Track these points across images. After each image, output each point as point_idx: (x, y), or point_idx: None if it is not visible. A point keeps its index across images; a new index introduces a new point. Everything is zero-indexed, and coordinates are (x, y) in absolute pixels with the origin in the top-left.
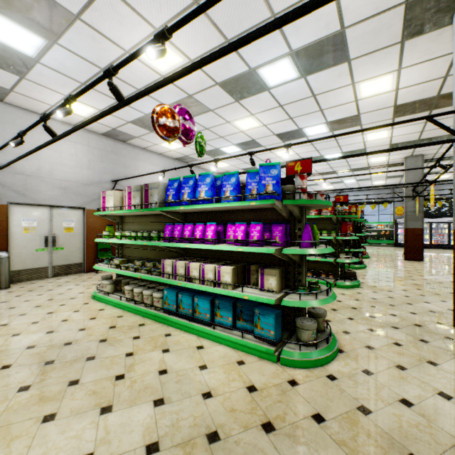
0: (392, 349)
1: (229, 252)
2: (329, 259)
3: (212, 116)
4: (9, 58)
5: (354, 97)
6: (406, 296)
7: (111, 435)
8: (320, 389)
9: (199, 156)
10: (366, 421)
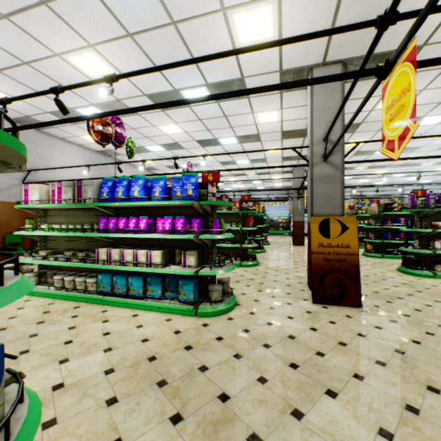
0: (270, 299)
1: (158, 240)
2: (237, 245)
3: (138, 119)
4: None
5: (254, 122)
6: (286, 269)
7: (74, 372)
8: (222, 325)
9: (129, 158)
10: (246, 335)
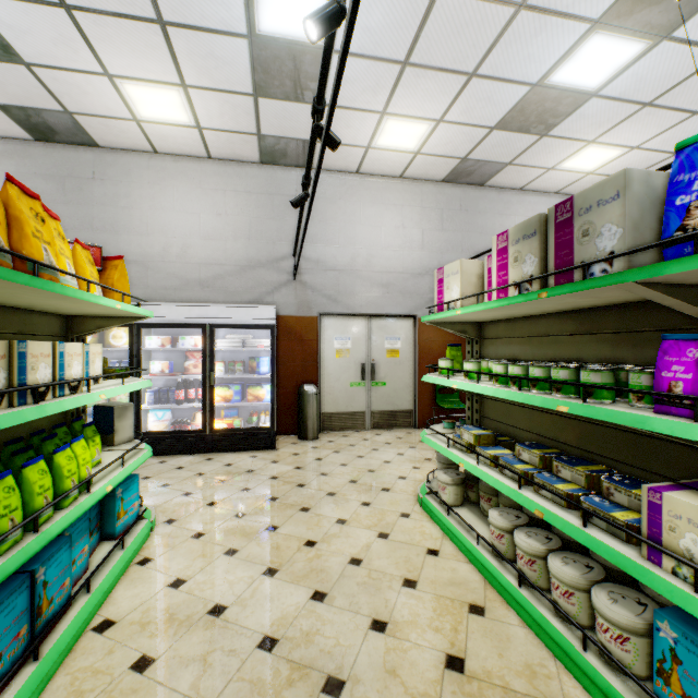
0: None
1: None
2: None
3: None
4: (299, 71)
5: None
6: None
7: None
8: None
9: None
10: None
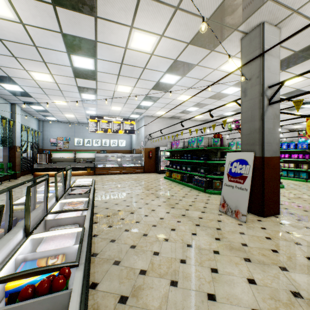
0: None
1: (291, 161)
2: None
3: None
4: (223, 116)
5: None
6: None
7: None
8: None
9: None
10: None
